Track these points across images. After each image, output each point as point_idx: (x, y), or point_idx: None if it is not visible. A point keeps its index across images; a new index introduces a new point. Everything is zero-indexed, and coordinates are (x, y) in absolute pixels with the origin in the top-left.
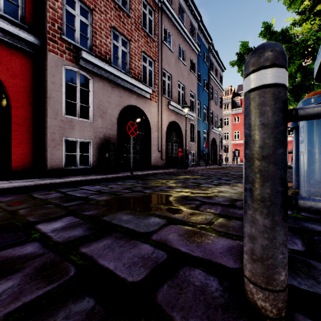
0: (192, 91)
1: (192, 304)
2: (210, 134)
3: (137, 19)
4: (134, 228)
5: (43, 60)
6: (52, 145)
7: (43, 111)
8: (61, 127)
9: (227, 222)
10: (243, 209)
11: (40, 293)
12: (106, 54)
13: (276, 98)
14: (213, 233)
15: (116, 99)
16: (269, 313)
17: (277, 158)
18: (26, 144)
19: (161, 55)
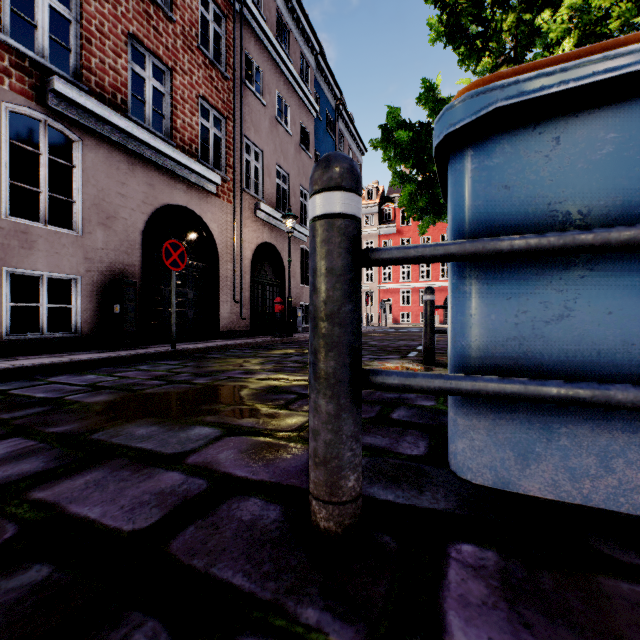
0: (304, 186)
1: (228, 545)
2: None
3: (188, 28)
4: (155, 448)
5: None
6: None
7: None
8: None
9: None
10: (363, 403)
11: None
12: (115, 90)
13: (342, 233)
14: (300, 443)
15: (140, 189)
16: (333, 536)
17: (343, 318)
18: None
19: (241, 109)
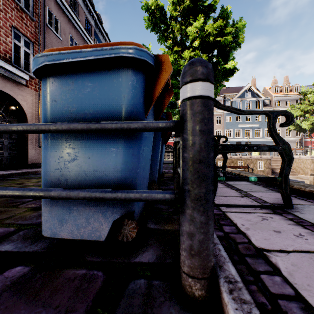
0: None
1: None
2: None
3: None
4: None
5: None
6: None
7: None
8: None
9: (31, 213)
10: None
11: None
12: None
13: None
14: None
15: None
16: None
17: None
18: None
19: (44, 39)
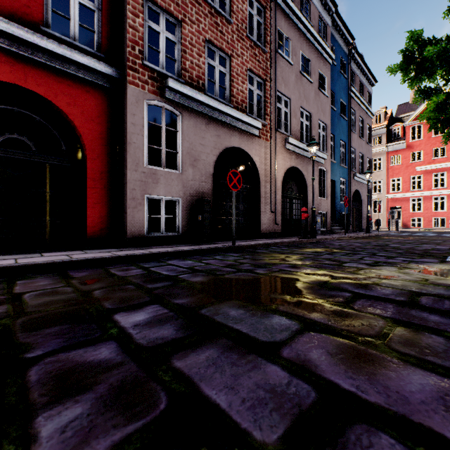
0: (322, 120)
1: None
2: (351, 185)
3: (240, 25)
4: (249, 332)
5: (122, 97)
6: (132, 205)
7: (121, 162)
8: (143, 181)
9: (415, 336)
10: (438, 313)
11: (118, 436)
12: (198, 79)
13: None
14: (394, 356)
15: (212, 139)
16: None
17: None
18: (102, 204)
19: (275, 71)
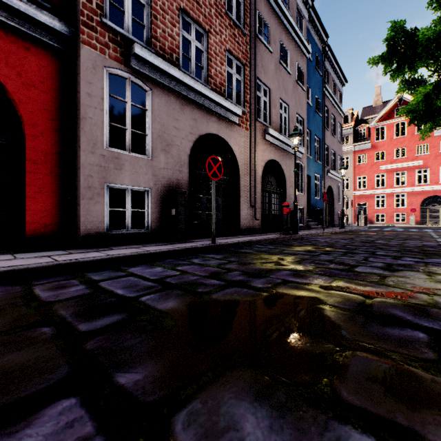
0: (299, 114)
1: None
2: (324, 181)
3: None
4: None
5: (75, 60)
6: (87, 196)
7: (74, 141)
8: (102, 166)
9: None
10: None
11: None
12: (171, 52)
13: None
14: None
15: (187, 123)
16: None
17: None
18: (48, 194)
19: (255, 56)
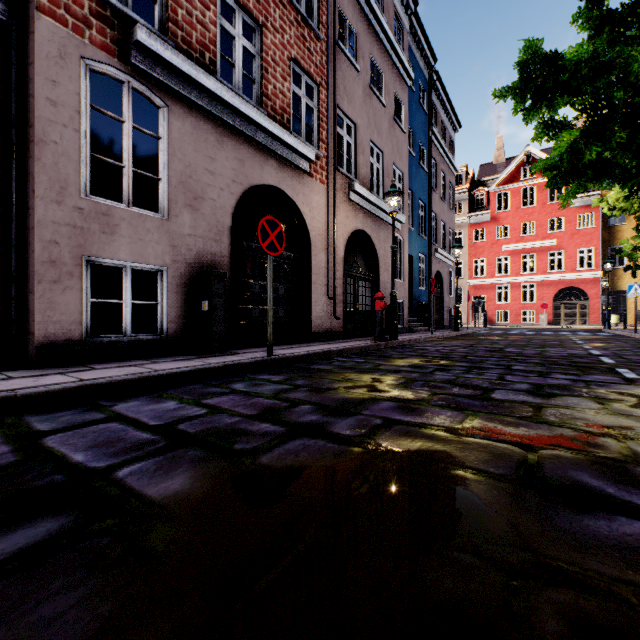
0: (397, 166)
1: None
2: (431, 264)
3: None
4: None
5: (25, 39)
6: (49, 277)
7: (24, 182)
8: (77, 227)
9: None
10: None
11: None
12: (202, 48)
13: None
14: None
15: (229, 165)
16: None
17: None
18: None
19: (335, 74)
